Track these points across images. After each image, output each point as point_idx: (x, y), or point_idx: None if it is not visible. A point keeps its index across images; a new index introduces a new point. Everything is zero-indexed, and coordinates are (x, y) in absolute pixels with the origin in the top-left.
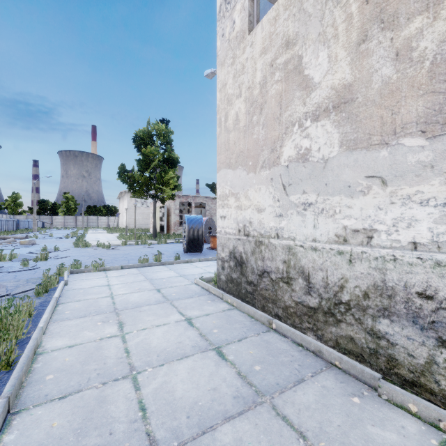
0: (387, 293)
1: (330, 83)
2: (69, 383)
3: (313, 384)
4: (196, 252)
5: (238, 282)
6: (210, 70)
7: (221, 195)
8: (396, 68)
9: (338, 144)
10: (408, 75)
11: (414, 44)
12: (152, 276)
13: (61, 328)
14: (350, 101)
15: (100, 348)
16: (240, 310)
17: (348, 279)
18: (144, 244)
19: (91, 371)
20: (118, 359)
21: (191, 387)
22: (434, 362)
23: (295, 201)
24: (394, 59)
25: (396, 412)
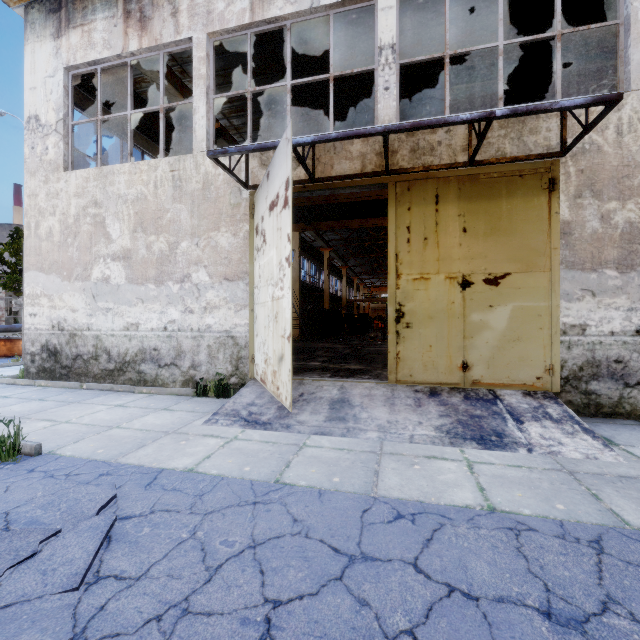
0: (144, 352)
1: (121, 244)
2: None
3: (104, 396)
4: None
5: (53, 370)
6: None
7: (30, 294)
8: (147, 252)
9: (125, 278)
10: (151, 258)
11: (152, 246)
12: None
13: None
14: (130, 258)
15: None
16: (55, 387)
17: (130, 349)
18: None
19: None
20: None
21: (26, 408)
22: (158, 375)
23: (101, 306)
24: (146, 248)
25: (139, 394)
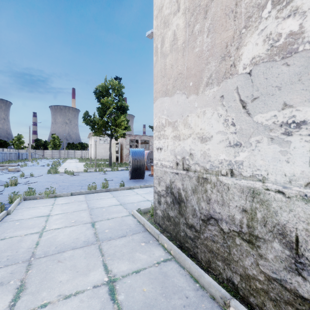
0: None
1: None
2: None
3: None
4: (139, 179)
5: (176, 222)
6: (151, 30)
7: (157, 126)
8: None
9: None
10: None
11: None
12: (95, 204)
13: None
14: None
15: None
16: (178, 262)
17: None
18: (101, 171)
19: None
20: None
21: None
22: None
23: (265, 122)
24: None
25: None
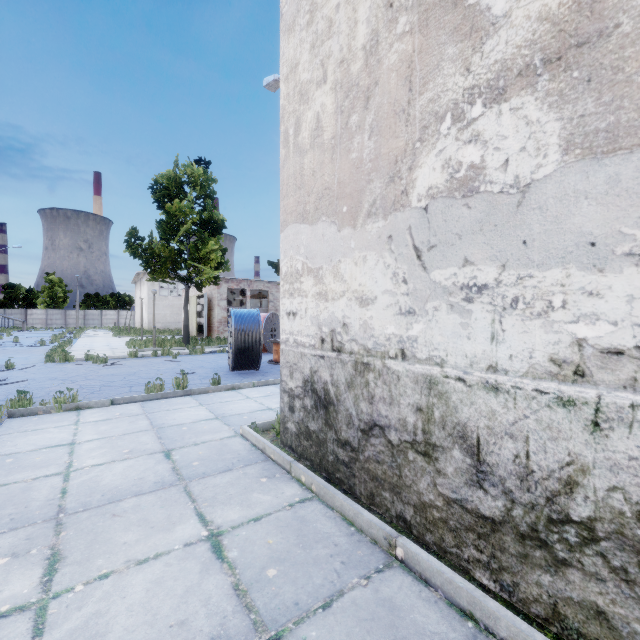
0: None
1: (537, 9)
2: None
3: None
4: (250, 369)
5: (321, 439)
6: (273, 76)
7: (288, 273)
8: None
9: (559, 146)
10: None
11: None
12: (165, 419)
13: None
14: (597, 37)
15: None
16: (324, 502)
17: (590, 468)
18: (167, 356)
19: None
20: None
21: None
22: None
23: (443, 282)
24: None
25: None
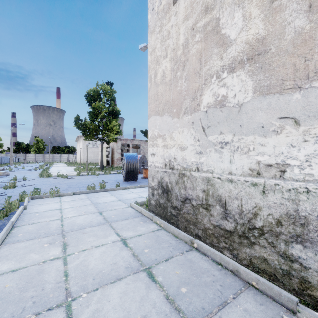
0: (300, 222)
1: (245, 39)
2: (2, 315)
3: (236, 307)
4: (133, 181)
5: (165, 206)
6: (143, 44)
7: (151, 137)
8: (309, 19)
9: (252, 91)
10: None
11: None
12: (97, 200)
13: (11, 251)
14: (264, 52)
15: (42, 271)
16: (166, 230)
17: (262, 208)
18: (94, 175)
19: (28, 298)
20: (56, 283)
21: (122, 315)
22: None
23: (213, 141)
24: (307, 11)
25: None
